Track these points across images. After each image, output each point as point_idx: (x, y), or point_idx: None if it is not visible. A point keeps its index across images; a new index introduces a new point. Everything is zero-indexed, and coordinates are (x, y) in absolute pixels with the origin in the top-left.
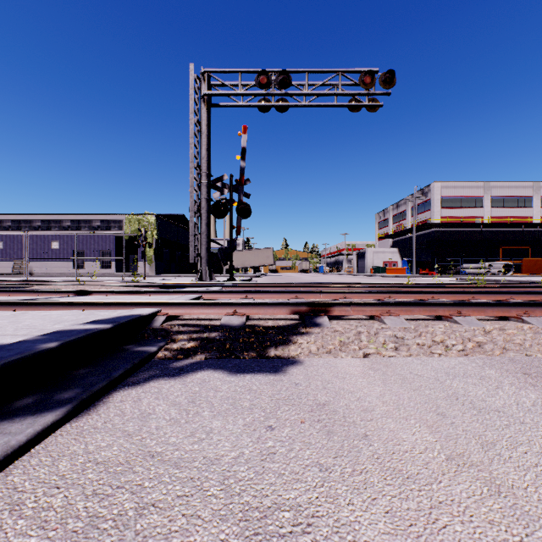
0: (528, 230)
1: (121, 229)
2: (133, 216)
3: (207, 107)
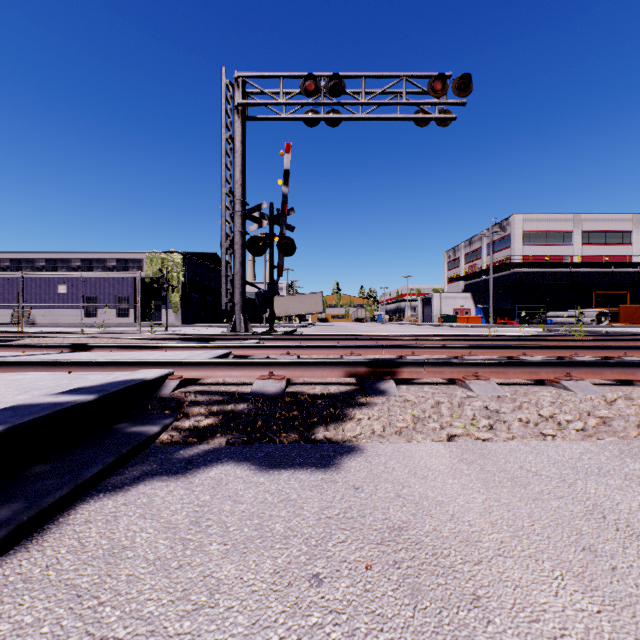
0: (627, 272)
1: (141, 269)
2: (155, 254)
3: (242, 120)
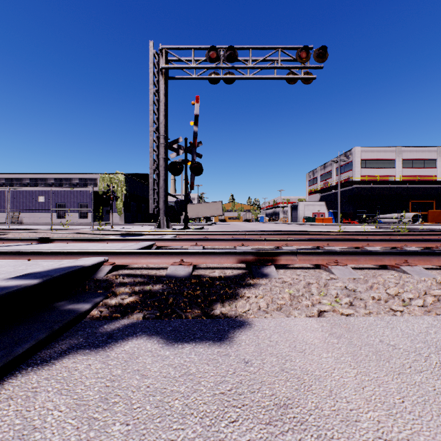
0: (433, 187)
1: (96, 185)
2: (106, 175)
3: (165, 79)
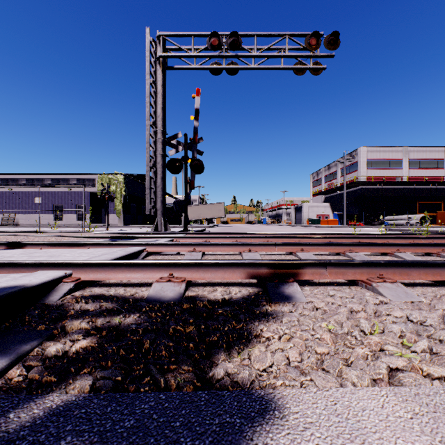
0: (441, 188)
1: (94, 186)
2: (104, 175)
3: (163, 69)
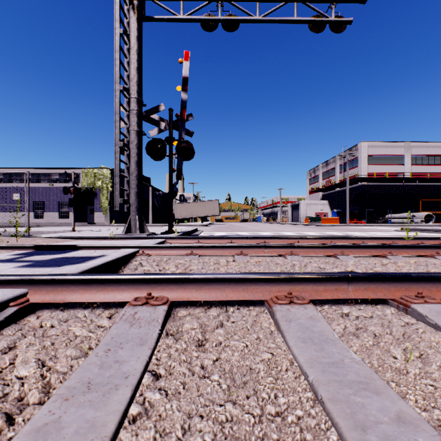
0: None
1: (78, 181)
2: (89, 170)
3: (138, 16)
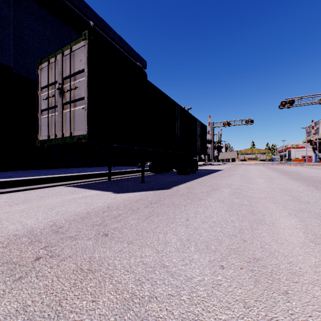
0: None
1: None
2: None
3: (213, 129)
